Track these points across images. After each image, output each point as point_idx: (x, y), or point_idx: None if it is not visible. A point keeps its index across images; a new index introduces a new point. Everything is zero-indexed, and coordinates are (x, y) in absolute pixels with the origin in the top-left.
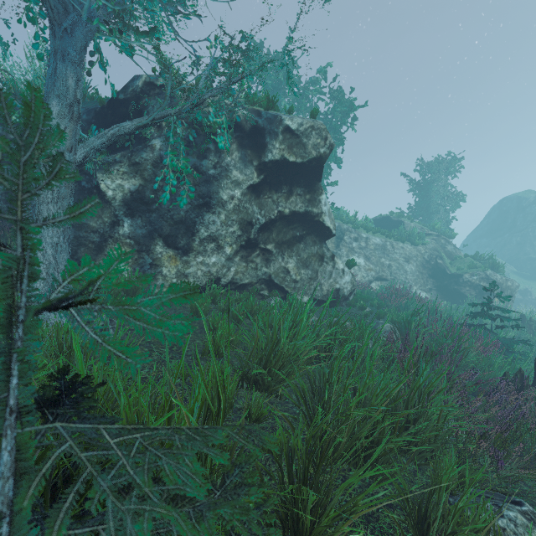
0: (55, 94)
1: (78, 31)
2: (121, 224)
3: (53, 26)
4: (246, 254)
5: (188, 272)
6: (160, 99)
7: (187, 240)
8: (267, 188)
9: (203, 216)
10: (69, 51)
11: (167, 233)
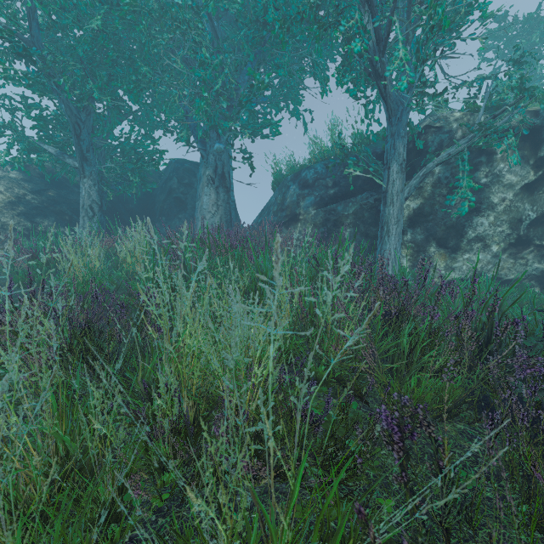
0: (395, 160)
1: (403, 116)
2: (405, 233)
3: (390, 119)
4: (515, 251)
5: (456, 268)
6: (439, 134)
7: (456, 241)
8: (543, 183)
9: (472, 220)
10: (399, 131)
11: (440, 237)
